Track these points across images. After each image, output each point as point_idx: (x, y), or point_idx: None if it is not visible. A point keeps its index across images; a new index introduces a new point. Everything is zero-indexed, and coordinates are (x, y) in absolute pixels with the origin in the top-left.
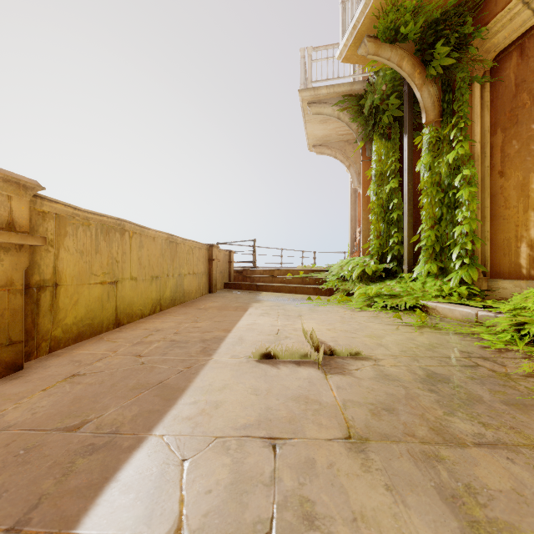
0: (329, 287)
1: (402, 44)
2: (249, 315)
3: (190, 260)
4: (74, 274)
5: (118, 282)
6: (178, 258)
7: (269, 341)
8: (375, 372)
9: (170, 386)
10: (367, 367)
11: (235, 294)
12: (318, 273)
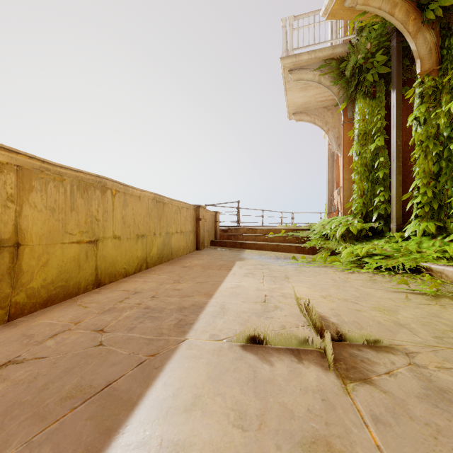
0: (311, 246)
1: None
2: (232, 276)
3: (178, 220)
4: (43, 233)
5: (98, 241)
6: (166, 217)
7: (255, 313)
8: (420, 382)
9: (118, 395)
10: (402, 369)
11: (220, 251)
12: (299, 232)
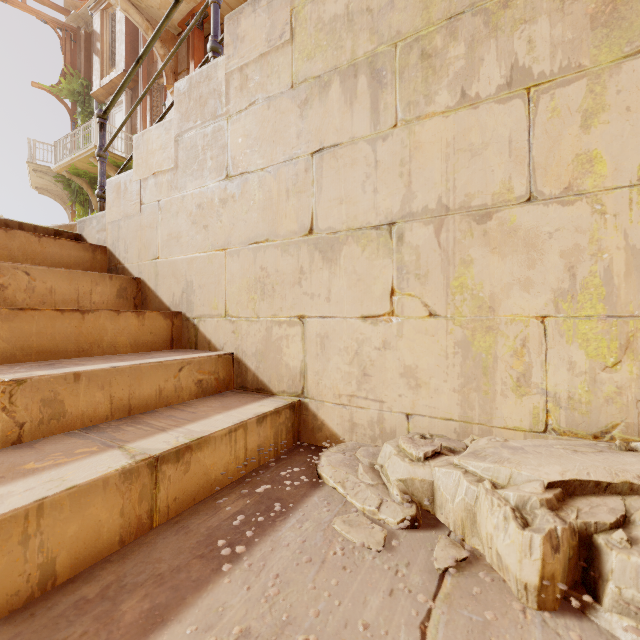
0: None
1: (83, 178)
2: None
3: None
4: None
5: None
6: None
7: None
8: None
9: None
10: None
11: None
12: None
